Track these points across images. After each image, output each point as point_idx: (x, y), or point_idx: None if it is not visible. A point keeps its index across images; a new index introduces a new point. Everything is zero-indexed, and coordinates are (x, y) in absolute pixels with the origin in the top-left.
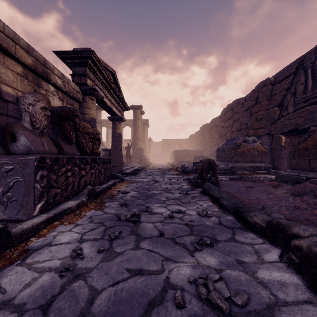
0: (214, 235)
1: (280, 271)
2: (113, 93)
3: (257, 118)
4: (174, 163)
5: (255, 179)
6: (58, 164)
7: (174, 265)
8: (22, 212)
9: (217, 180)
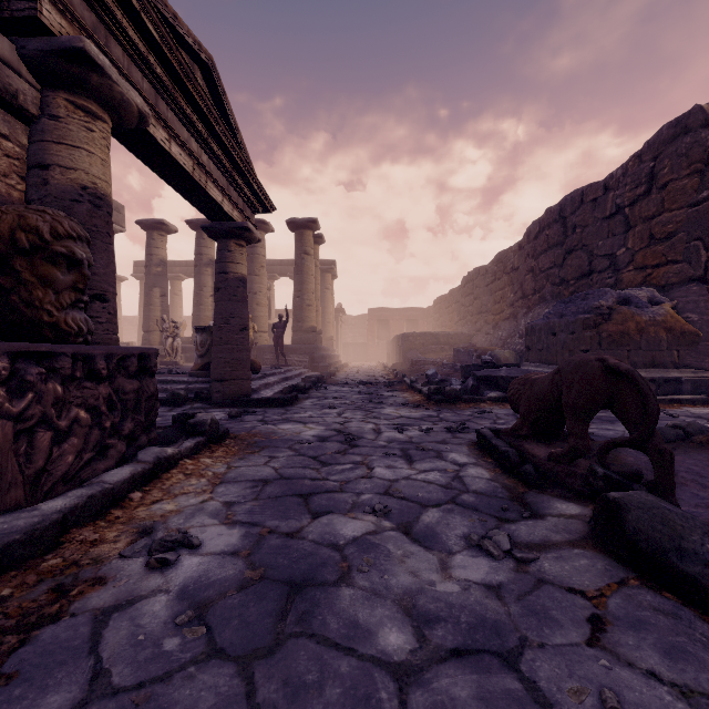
0: None
1: None
2: (204, 132)
3: (655, 233)
4: (400, 366)
5: None
6: None
7: None
8: None
9: (673, 467)
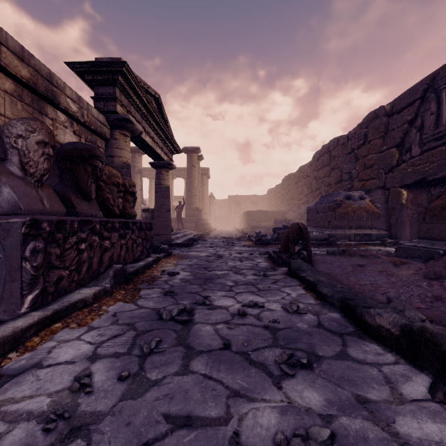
0: (313, 347)
1: (435, 420)
2: (156, 127)
3: (366, 164)
4: (246, 229)
5: (366, 253)
6: (63, 230)
7: (247, 406)
8: (1, 308)
9: (311, 254)
